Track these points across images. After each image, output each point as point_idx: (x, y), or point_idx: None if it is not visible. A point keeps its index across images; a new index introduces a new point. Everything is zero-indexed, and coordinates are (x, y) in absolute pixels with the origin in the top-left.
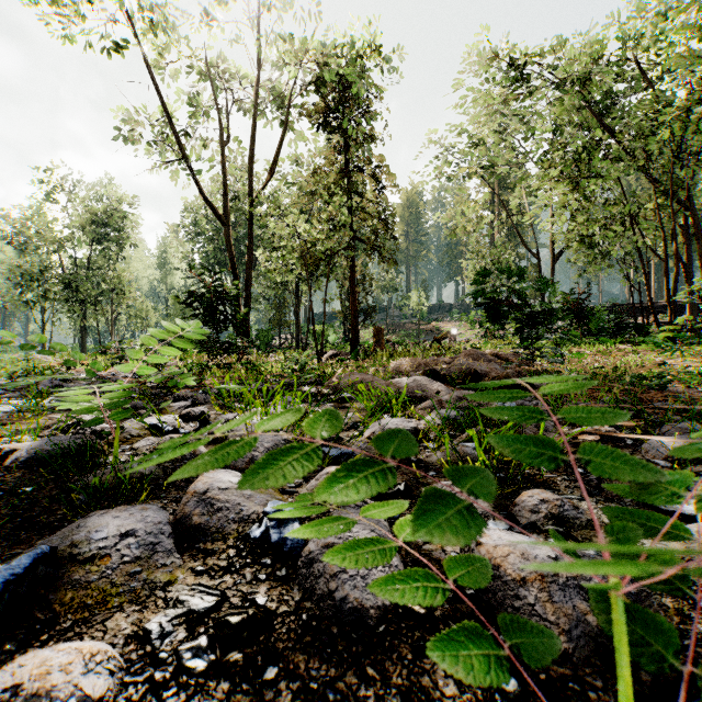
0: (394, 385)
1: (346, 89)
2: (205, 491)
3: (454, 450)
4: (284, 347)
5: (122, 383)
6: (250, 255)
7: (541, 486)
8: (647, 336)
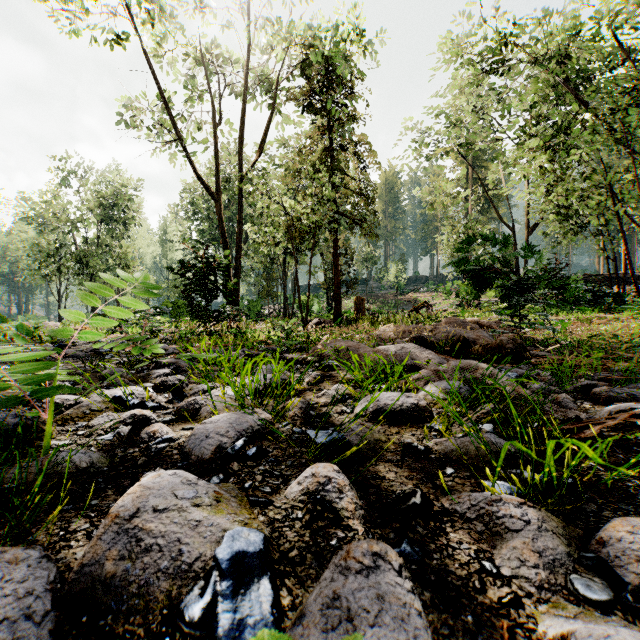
0: (381, 352)
1: (329, 72)
2: (132, 515)
3: (483, 443)
4: (272, 316)
5: (60, 351)
6: (240, 229)
7: (609, 497)
8: (623, 304)
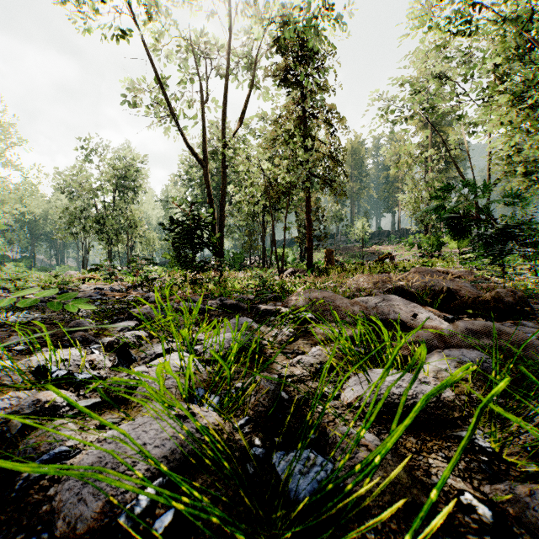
0: (359, 305)
1: (302, 49)
2: None
3: None
4: (253, 266)
5: None
6: (223, 189)
7: None
8: None
